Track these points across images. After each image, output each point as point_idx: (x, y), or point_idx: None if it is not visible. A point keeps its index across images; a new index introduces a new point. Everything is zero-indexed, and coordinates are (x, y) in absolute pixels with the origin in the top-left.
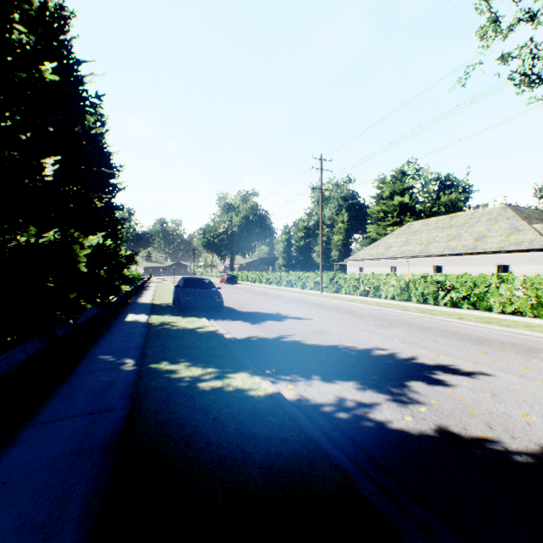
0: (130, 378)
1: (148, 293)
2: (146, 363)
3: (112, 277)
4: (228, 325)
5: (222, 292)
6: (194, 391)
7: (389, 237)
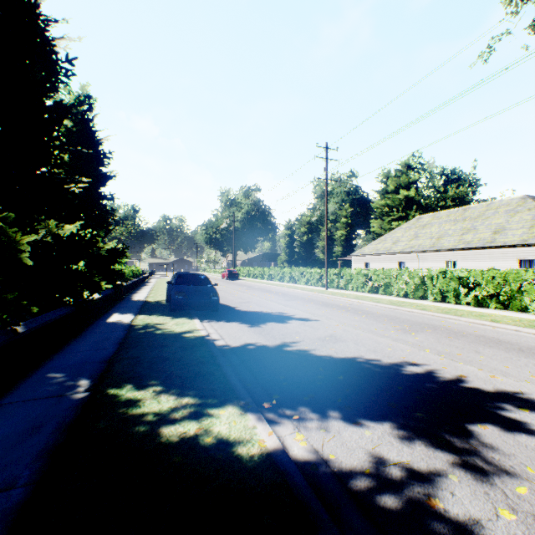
0: (69, 416)
1: (145, 290)
2: (103, 387)
3: (90, 272)
4: (223, 328)
5: (222, 288)
6: (152, 445)
7: (396, 231)
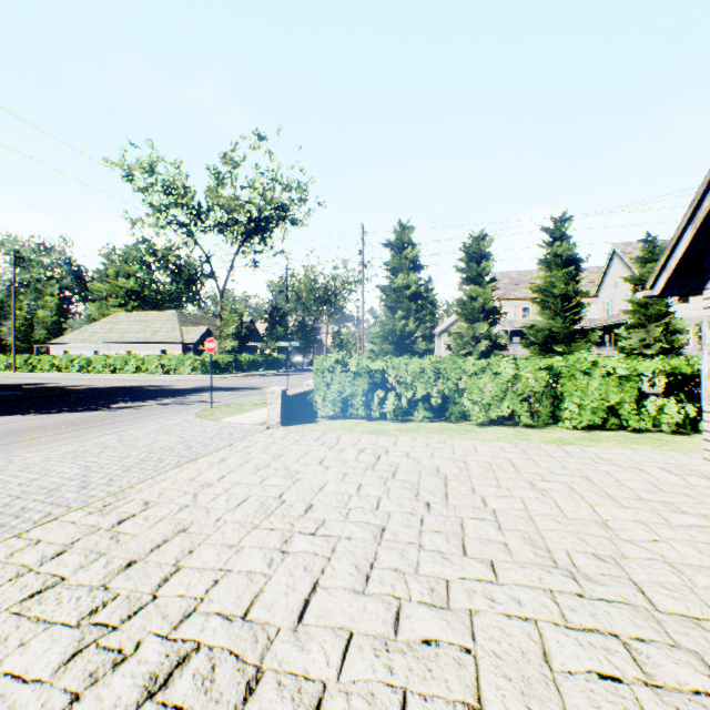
0: None
1: None
2: None
3: None
4: None
5: None
6: None
7: (98, 324)
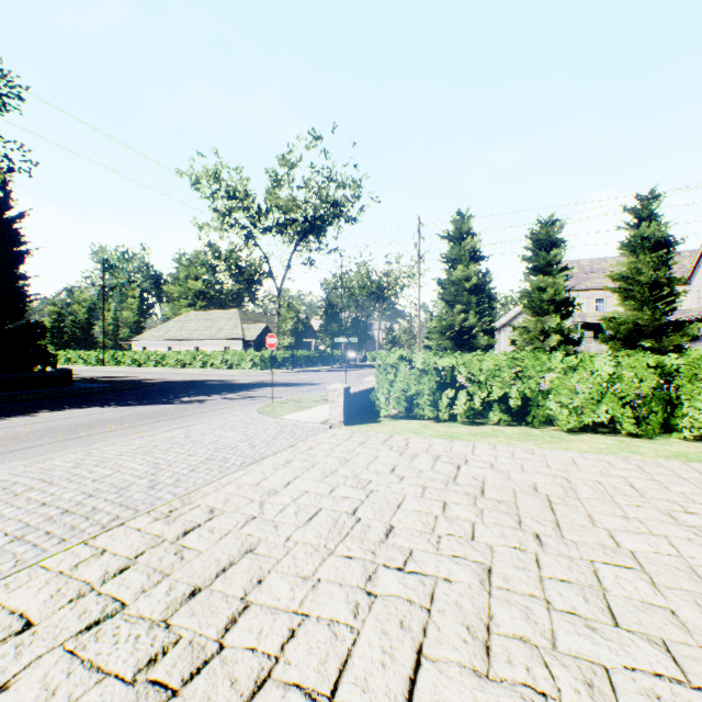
0: None
1: None
2: None
3: None
4: None
5: None
6: None
7: (171, 323)
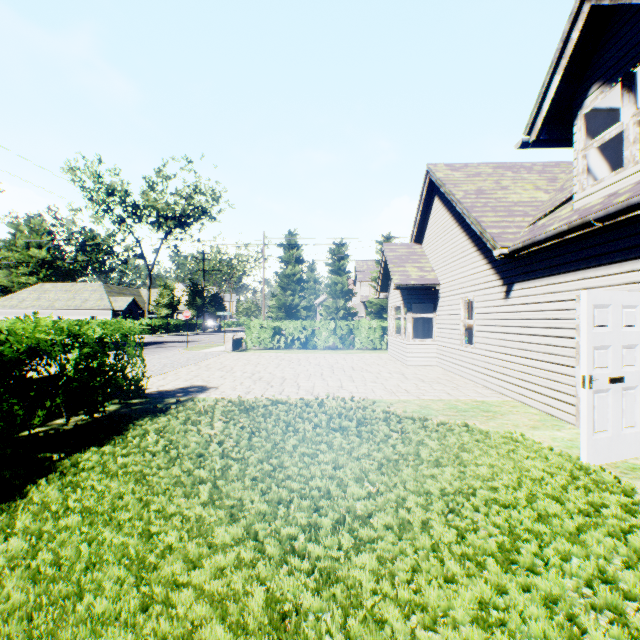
0: None
1: None
2: None
3: None
4: None
5: None
6: None
7: (24, 293)
